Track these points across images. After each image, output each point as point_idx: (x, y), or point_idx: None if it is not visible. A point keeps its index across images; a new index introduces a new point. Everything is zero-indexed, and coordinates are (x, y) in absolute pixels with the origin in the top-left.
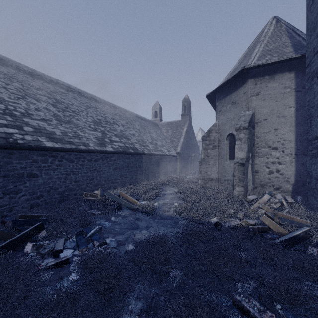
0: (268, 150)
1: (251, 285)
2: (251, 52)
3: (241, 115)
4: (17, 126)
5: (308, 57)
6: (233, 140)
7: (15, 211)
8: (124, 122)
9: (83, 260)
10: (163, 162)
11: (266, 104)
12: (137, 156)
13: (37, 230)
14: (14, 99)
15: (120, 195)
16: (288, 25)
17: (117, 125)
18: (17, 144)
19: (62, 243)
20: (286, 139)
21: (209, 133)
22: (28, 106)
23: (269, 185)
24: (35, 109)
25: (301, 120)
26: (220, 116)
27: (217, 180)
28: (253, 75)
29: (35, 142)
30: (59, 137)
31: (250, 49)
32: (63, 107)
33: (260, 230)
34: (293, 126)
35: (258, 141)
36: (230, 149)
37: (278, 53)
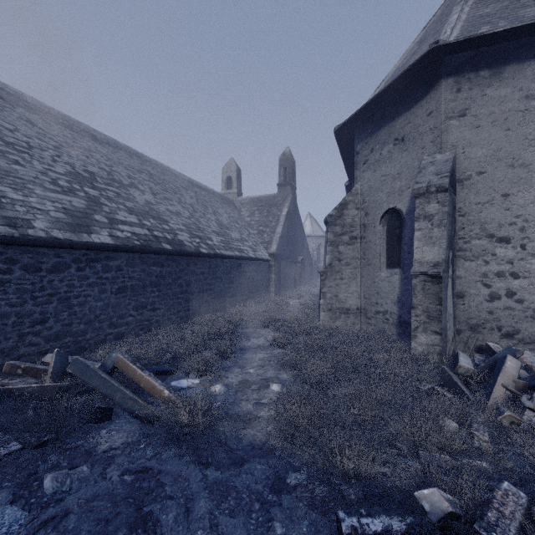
0: (486, 244)
1: None
2: (438, 27)
3: (423, 162)
4: None
5: None
6: (398, 223)
7: None
8: (160, 188)
9: None
10: (242, 272)
11: (482, 137)
12: (184, 259)
13: None
14: None
15: (118, 366)
16: None
17: (139, 191)
18: None
19: None
20: (532, 218)
21: (343, 211)
22: None
23: (490, 325)
24: None
25: None
26: (367, 172)
27: (360, 312)
28: (452, 70)
29: None
30: None
31: (431, 27)
32: None
33: None
34: None
35: (464, 224)
36: (391, 245)
37: (510, 20)
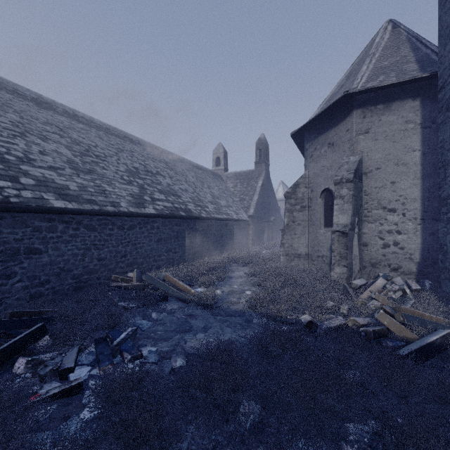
0: (381, 213)
1: (370, 429)
2: (357, 71)
3: (342, 161)
4: (9, 177)
5: (442, 77)
6: (331, 198)
7: (5, 305)
8: (173, 172)
9: (104, 385)
10: (228, 230)
11: (378, 146)
12: (192, 221)
13: (35, 336)
14: (7, 136)
15: (166, 278)
16: (410, 31)
17: (162, 176)
18: (8, 204)
19: (74, 356)
20: (409, 197)
21: (296, 189)
22: (29, 148)
23: (383, 263)
24: (39, 152)
25: (430, 169)
26: (312, 163)
27: (308, 256)
28: (360, 104)
29: (36, 201)
30: (74, 194)
31: (354, 67)
32: (83, 150)
33: (376, 334)
34: (419, 178)
35: (367, 200)
36: (326, 212)
37: (397, 72)
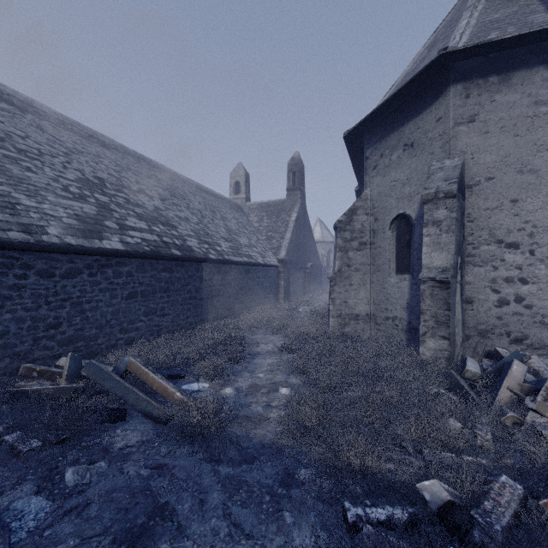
0: (495, 250)
1: None
2: (448, 33)
3: (431, 168)
4: None
5: None
6: (408, 229)
7: None
8: (168, 193)
9: None
10: (251, 279)
11: (490, 143)
12: (193, 265)
13: None
14: None
15: (131, 369)
16: None
17: (148, 196)
18: None
19: None
20: (540, 224)
21: (352, 216)
22: None
23: (499, 331)
24: None
25: None
26: (376, 177)
27: (369, 318)
28: (461, 76)
29: None
30: None
31: (441, 32)
32: None
33: None
34: None
35: (473, 230)
36: (400, 250)
37: (519, 26)
